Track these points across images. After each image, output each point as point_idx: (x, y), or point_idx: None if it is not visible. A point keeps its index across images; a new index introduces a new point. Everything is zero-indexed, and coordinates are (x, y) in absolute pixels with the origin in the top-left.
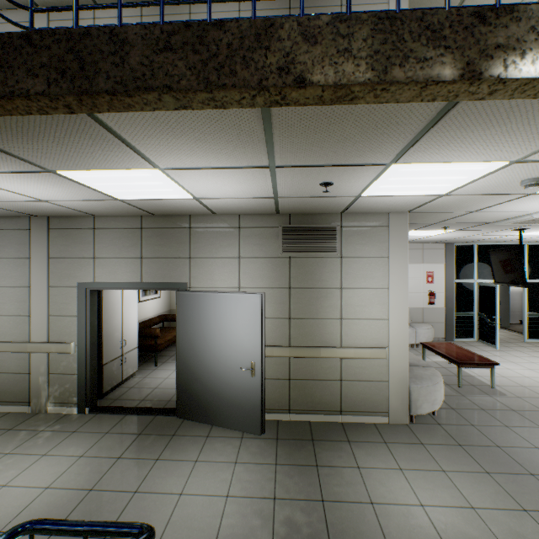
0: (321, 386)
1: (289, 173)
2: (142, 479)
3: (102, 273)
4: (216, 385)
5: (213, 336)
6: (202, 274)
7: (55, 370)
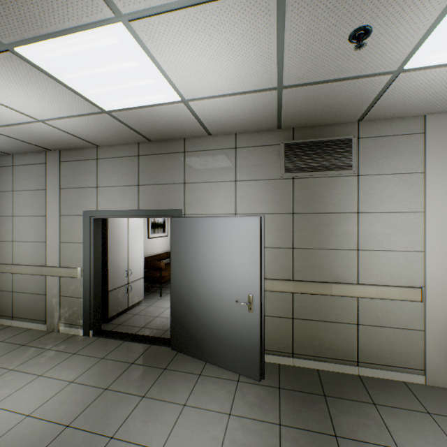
0: (331, 330)
1: (306, 4)
2: (122, 421)
3: (103, 201)
4: (210, 318)
5: (207, 265)
6: (196, 200)
7: (65, 293)
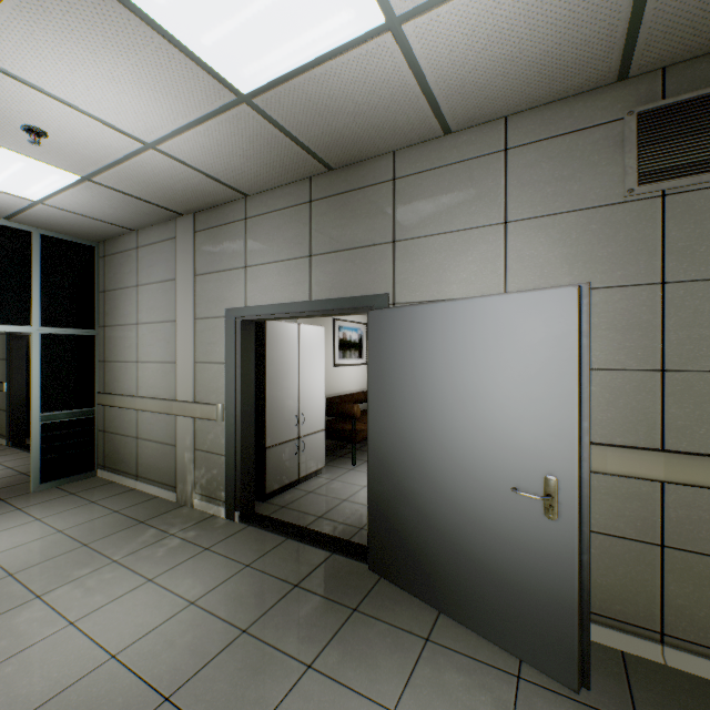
0: None
1: None
2: None
3: (255, 291)
4: (449, 520)
5: (441, 404)
6: (418, 274)
7: (201, 446)
